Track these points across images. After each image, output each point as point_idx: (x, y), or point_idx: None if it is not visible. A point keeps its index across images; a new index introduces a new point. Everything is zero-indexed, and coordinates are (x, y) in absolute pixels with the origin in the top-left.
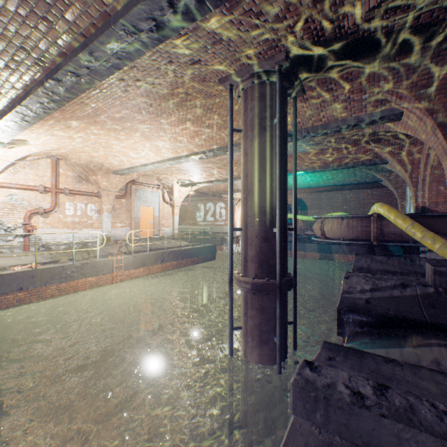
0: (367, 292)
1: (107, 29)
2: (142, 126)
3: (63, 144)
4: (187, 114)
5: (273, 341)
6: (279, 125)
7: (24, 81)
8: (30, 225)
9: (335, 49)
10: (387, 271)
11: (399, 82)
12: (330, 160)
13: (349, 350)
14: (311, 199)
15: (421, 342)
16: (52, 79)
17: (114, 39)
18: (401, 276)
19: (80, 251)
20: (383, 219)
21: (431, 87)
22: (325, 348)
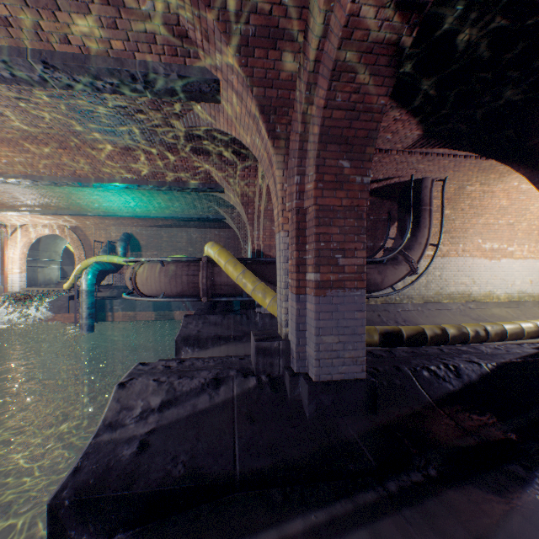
0: (152, 416)
1: None
2: None
3: None
4: None
5: None
6: None
7: None
8: None
9: None
10: (220, 337)
11: None
12: (150, 172)
13: None
14: (147, 236)
15: None
16: None
17: None
18: (235, 342)
19: None
20: (215, 265)
21: (248, 25)
22: None
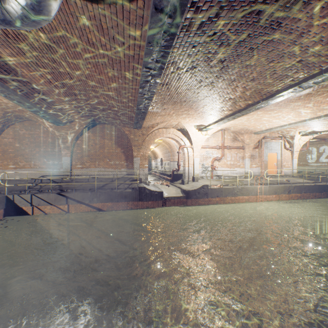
0: None
1: (318, 76)
2: (293, 105)
3: (233, 123)
4: None
5: None
6: None
7: (247, 103)
8: (214, 166)
9: None
10: None
11: None
12: None
13: None
14: None
15: None
16: (266, 100)
17: (319, 78)
18: None
19: (235, 181)
20: None
21: None
22: None
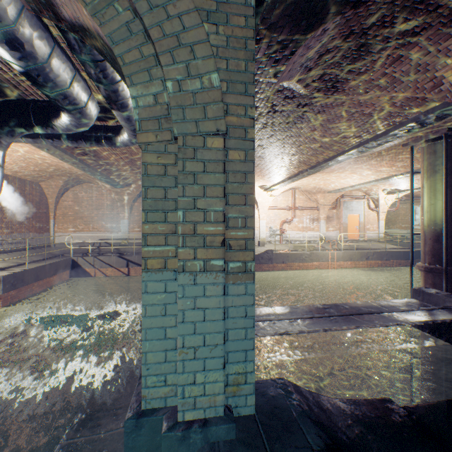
0: None
1: (339, 156)
2: (350, 168)
3: (301, 183)
4: (382, 158)
5: None
6: (443, 170)
7: (299, 170)
8: (282, 229)
9: None
10: None
11: None
12: None
13: None
14: None
15: None
16: (312, 169)
17: (341, 157)
18: None
19: (307, 246)
20: None
21: None
22: None
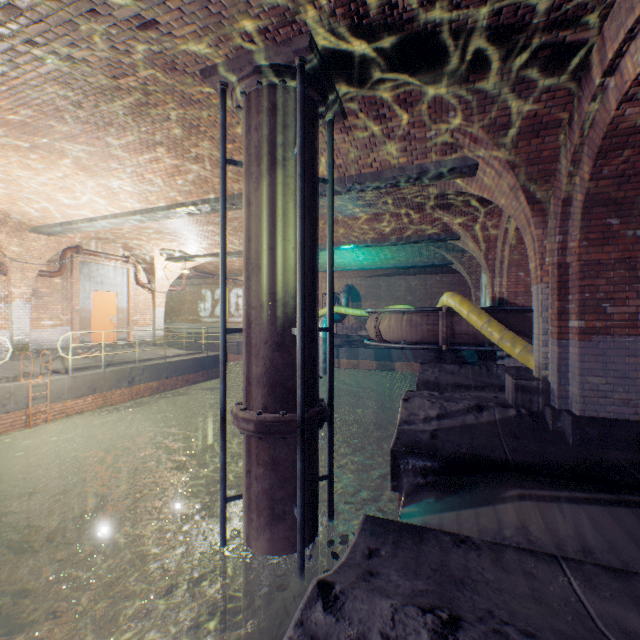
0: (433, 421)
1: None
2: (71, 146)
3: None
4: (155, 131)
5: (293, 515)
6: (300, 157)
7: None
8: None
9: (387, 46)
10: (459, 385)
11: (474, 115)
12: (389, 231)
13: (403, 530)
14: (366, 286)
15: (502, 495)
16: None
17: None
18: (476, 391)
19: None
20: (454, 314)
21: (513, 129)
22: (365, 530)
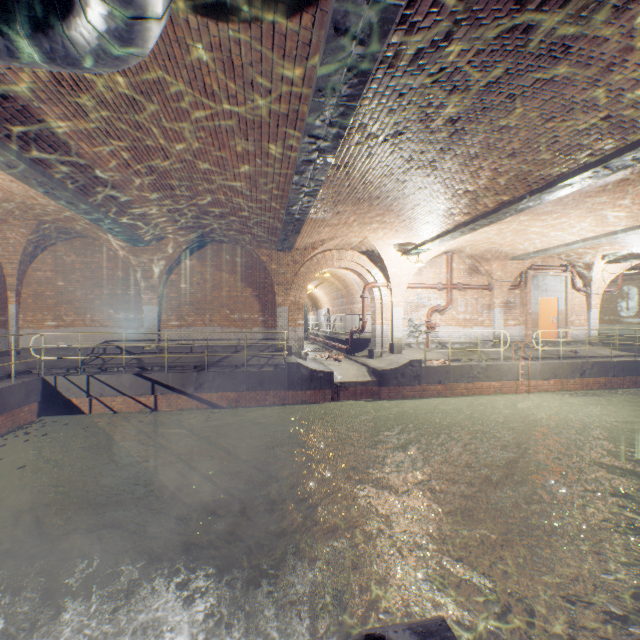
0: None
1: None
2: (591, 202)
3: (471, 239)
4: None
5: None
6: None
7: (501, 200)
8: (432, 323)
9: None
10: None
11: None
12: None
13: None
14: None
15: None
16: (538, 194)
17: None
18: None
19: (475, 352)
20: None
21: None
22: None
